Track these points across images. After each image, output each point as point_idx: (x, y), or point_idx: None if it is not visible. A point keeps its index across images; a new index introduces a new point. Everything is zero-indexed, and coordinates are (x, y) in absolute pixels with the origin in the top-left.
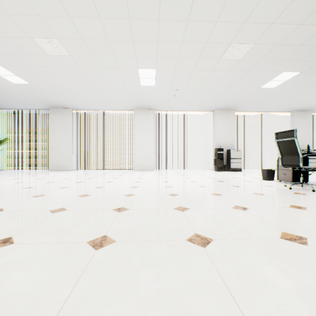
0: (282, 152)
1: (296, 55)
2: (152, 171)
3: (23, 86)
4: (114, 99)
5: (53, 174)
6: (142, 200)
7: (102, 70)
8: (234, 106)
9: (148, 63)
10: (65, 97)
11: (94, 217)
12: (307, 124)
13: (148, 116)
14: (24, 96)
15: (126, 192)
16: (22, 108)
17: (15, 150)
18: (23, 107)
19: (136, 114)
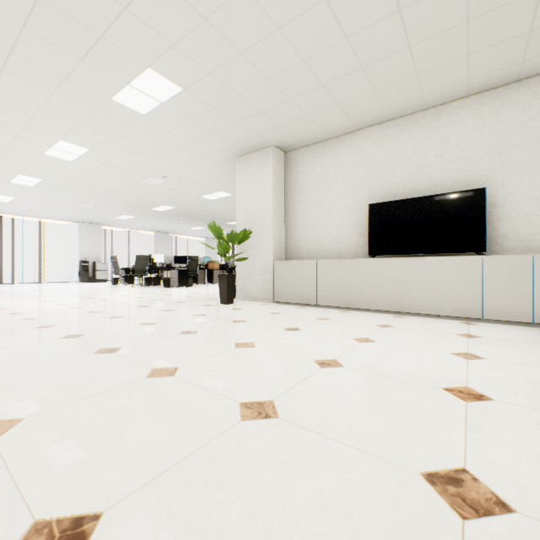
0: (114, 267)
1: (126, 212)
2: None
3: None
4: None
5: None
6: (20, 292)
7: None
8: (100, 222)
9: (9, 195)
10: None
11: (2, 295)
12: (167, 243)
13: None
14: None
15: None
16: None
17: None
18: None
19: None
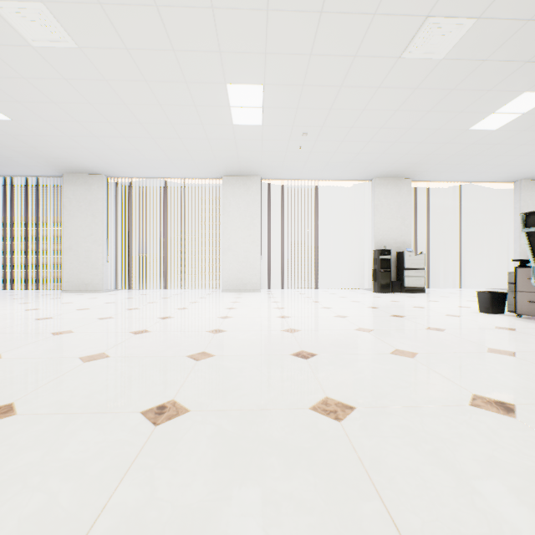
0: None
1: None
2: (257, 293)
3: (1, 126)
4: (183, 155)
5: (65, 298)
6: (228, 374)
7: (153, 87)
8: (411, 170)
9: (248, 71)
10: (89, 150)
11: (71, 454)
12: None
13: (249, 189)
14: (9, 147)
15: (195, 346)
16: (12, 174)
17: (22, 254)
18: (14, 173)
19: (226, 186)
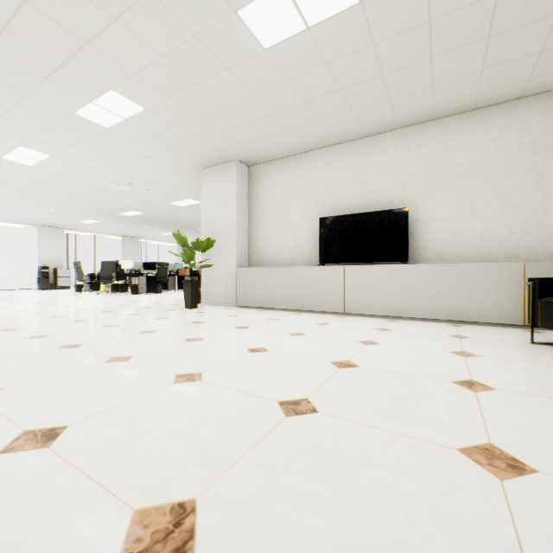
0: (78, 273)
1: (91, 216)
2: None
3: None
4: None
5: None
6: None
7: None
8: (62, 226)
9: None
10: None
11: None
12: (136, 248)
13: None
14: None
15: None
16: None
17: None
18: None
19: None
